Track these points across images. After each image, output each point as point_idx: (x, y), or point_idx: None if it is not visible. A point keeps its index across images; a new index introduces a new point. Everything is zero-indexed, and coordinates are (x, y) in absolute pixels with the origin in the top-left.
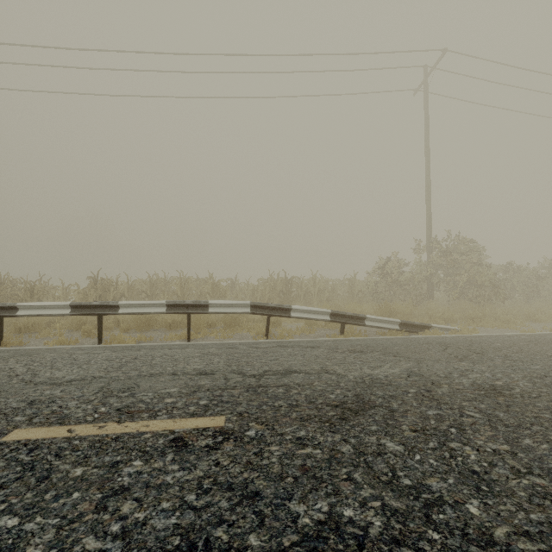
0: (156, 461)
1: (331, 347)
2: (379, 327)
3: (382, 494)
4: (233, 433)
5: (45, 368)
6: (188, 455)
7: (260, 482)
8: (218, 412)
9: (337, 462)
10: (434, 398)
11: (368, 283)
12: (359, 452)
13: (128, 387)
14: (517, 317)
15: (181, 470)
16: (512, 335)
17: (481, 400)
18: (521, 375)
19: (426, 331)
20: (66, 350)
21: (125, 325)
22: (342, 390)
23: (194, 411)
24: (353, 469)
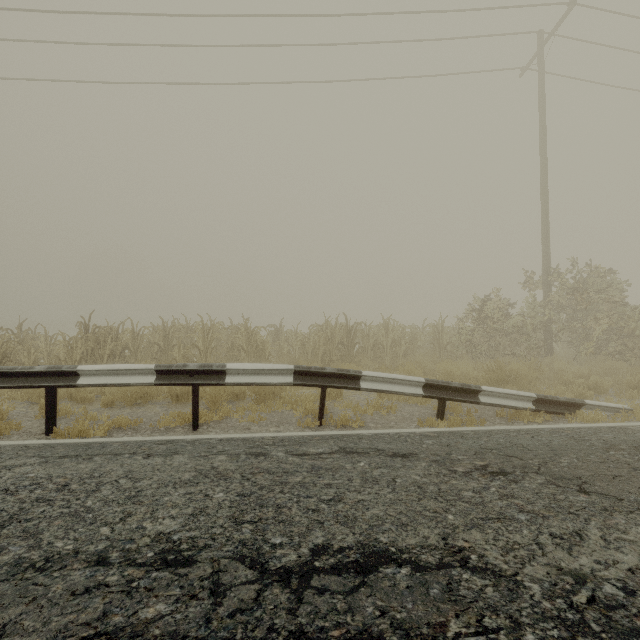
0: None
1: (439, 455)
2: (501, 405)
3: None
4: None
5: None
6: None
7: None
8: None
9: None
10: None
11: (460, 331)
12: None
13: None
14: None
15: None
16: None
17: None
18: None
19: (581, 413)
20: None
21: (109, 396)
22: None
23: None
24: None
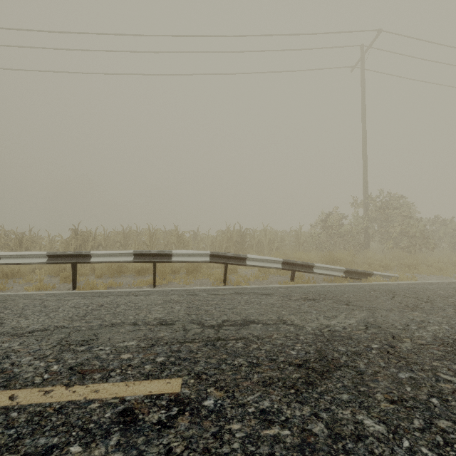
0: (98, 445)
1: (285, 294)
2: (326, 274)
3: None
4: (189, 403)
5: (13, 316)
6: (136, 437)
7: None
8: (175, 373)
9: (311, 451)
10: (400, 356)
11: (312, 234)
12: (334, 434)
13: (87, 339)
14: (447, 265)
15: None
16: (451, 283)
17: (452, 359)
18: None
19: (369, 278)
20: (40, 296)
21: (99, 272)
22: (303, 344)
23: (149, 371)
24: None
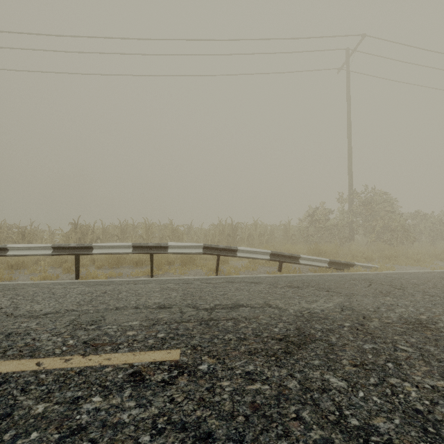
0: (114, 396)
1: (272, 282)
2: (311, 265)
3: (332, 436)
4: (187, 367)
5: (26, 302)
6: (145, 391)
7: (213, 421)
8: (174, 345)
9: (285, 399)
10: (367, 332)
11: (300, 228)
12: (305, 388)
13: (95, 320)
14: (425, 257)
15: (137, 407)
16: (425, 273)
17: (411, 334)
18: (441, 310)
19: (351, 268)
20: (47, 285)
21: (99, 263)
22: (285, 323)
23: (152, 344)
24: (301, 407)
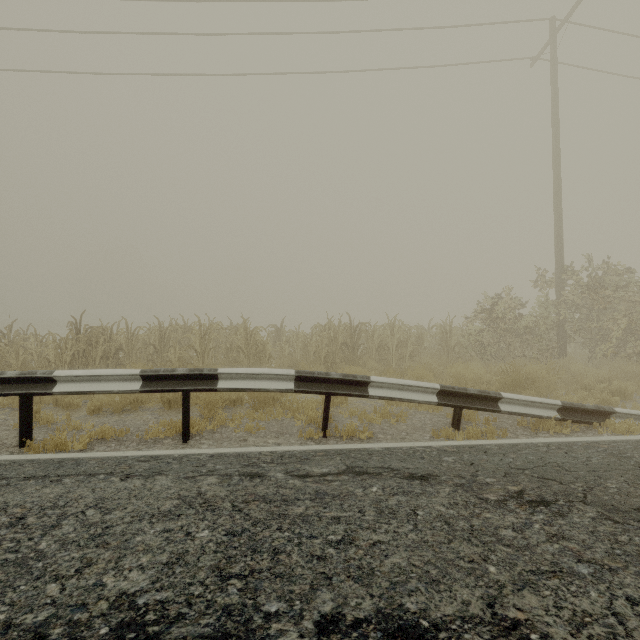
0: None
1: (463, 477)
2: (523, 414)
3: None
4: None
5: None
6: None
7: None
8: None
9: None
10: None
11: (469, 331)
12: None
13: None
14: None
15: None
16: None
17: None
18: None
19: (612, 423)
20: None
21: (96, 402)
22: None
23: None
24: None
